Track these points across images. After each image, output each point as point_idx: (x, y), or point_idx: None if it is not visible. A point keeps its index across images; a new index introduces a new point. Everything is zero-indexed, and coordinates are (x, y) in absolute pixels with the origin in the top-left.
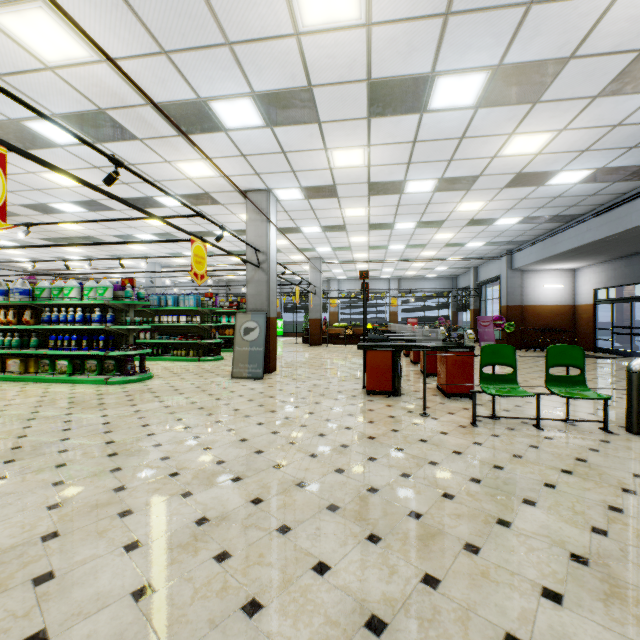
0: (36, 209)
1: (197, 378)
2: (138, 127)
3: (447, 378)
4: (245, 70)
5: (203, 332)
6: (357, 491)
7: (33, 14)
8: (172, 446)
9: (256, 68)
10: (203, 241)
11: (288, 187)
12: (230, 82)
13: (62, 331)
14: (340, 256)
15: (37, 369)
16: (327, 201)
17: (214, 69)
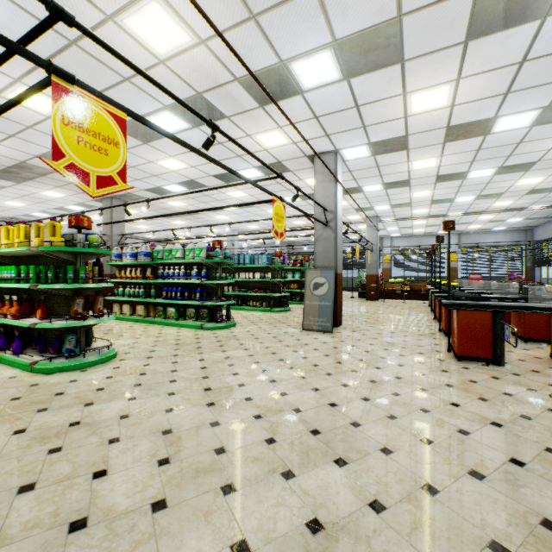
0: (154, 192)
1: (272, 328)
2: (226, 105)
3: None
4: (329, 15)
5: (273, 286)
6: (525, 522)
7: (149, 9)
8: (262, 402)
9: (341, 9)
10: (282, 201)
11: (356, 145)
12: (312, 35)
13: (171, 284)
14: (397, 213)
15: (155, 314)
16: (394, 155)
17: (298, 23)
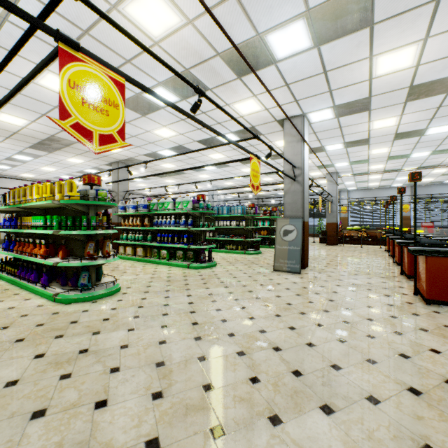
0: (151, 156)
1: (247, 268)
2: (209, 78)
3: None
4: None
5: (247, 233)
6: None
7: None
8: (244, 338)
9: None
10: (257, 158)
11: (321, 108)
12: (287, 6)
13: (163, 231)
14: (355, 169)
15: (151, 255)
16: (357, 116)
17: None
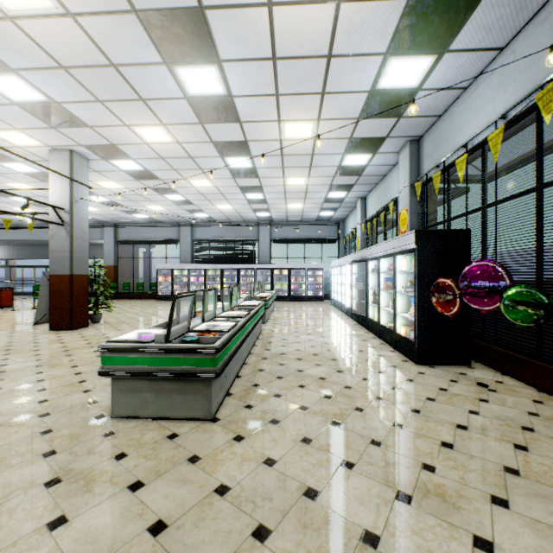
0: None
1: None
2: None
3: (4, 300)
4: None
5: None
6: None
7: None
8: None
9: None
10: None
11: None
12: None
13: None
14: None
15: None
16: None
17: None
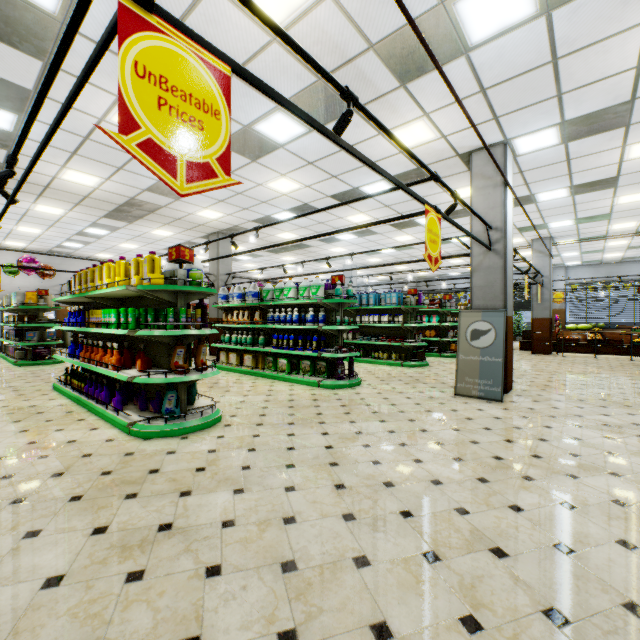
0: (263, 223)
1: (410, 389)
2: (355, 91)
3: None
4: None
5: (405, 333)
6: None
7: None
8: (430, 524)
9: None
10: (436, 212)
11: (538, 128)
12: None
13: (282, 330)
14: (584, 231)
15: (264, 365)
16: (601, 138)
17: None
